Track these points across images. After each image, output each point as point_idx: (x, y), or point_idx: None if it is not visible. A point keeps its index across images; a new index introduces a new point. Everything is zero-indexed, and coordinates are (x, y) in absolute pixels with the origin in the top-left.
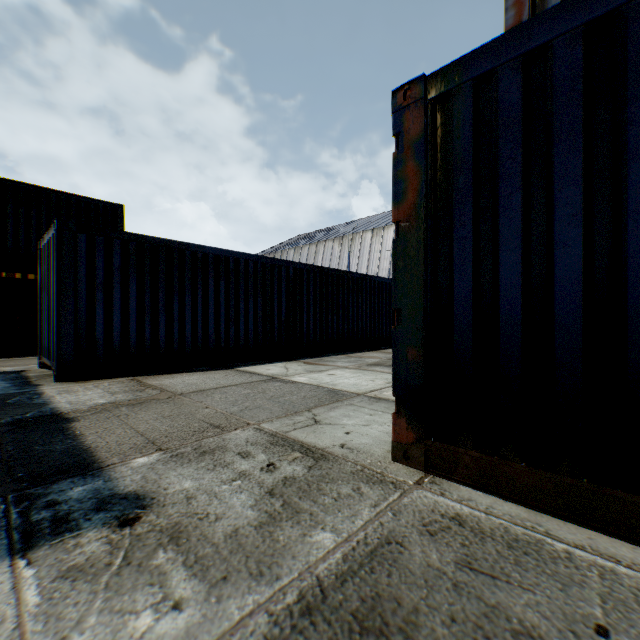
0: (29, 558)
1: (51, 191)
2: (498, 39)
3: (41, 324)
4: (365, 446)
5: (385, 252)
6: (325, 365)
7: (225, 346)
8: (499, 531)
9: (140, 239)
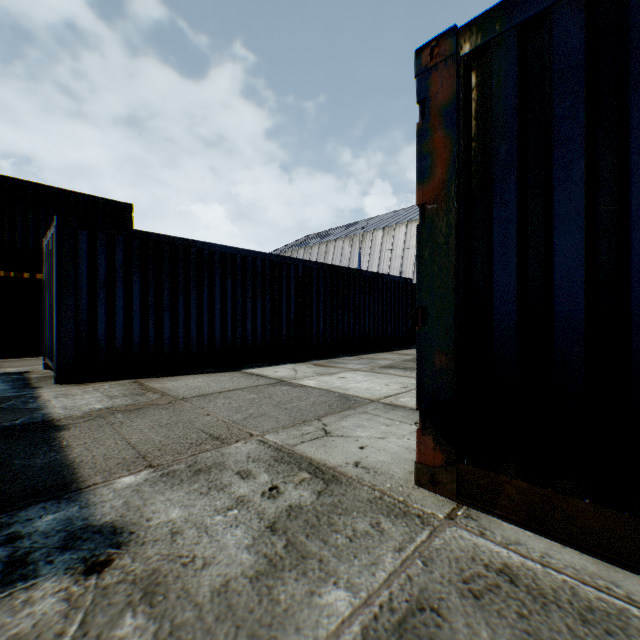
0: None
1: (60, 190)
2: None
3: (45, 324)
4: (383, 465)
5: (396, 251)
6: (336, 367)
7: (232, 347)
8: (564, 593)
9: (144, 236)
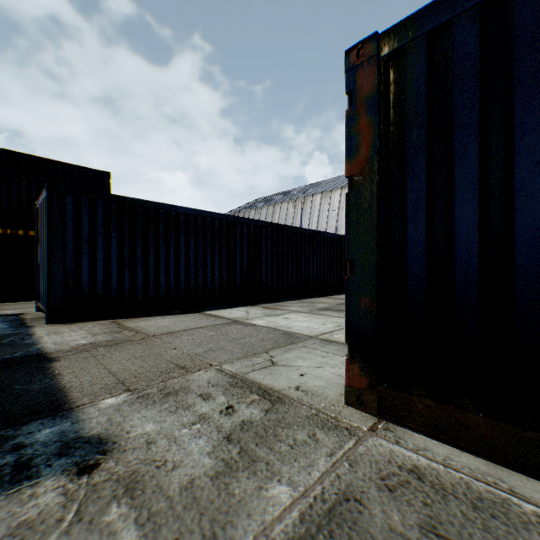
0: None
1: (49, 161)
2: None
3: (37, 273)
4: (319, 389)
5: (332, 212)
6: (281, 309)
7: (194, 292)
8: (460, 487)
9: (120, 200)
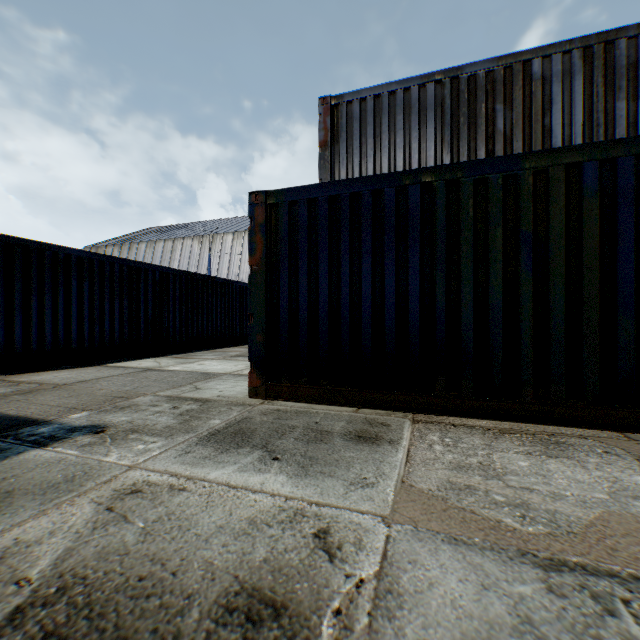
0: (52, 447)
1: None
2: (298, 187)
3: None
4: (233, 395)
5: (246, 255)
6: (194, 358)
7: (89, 345)
8: (294, 410)
9: None
